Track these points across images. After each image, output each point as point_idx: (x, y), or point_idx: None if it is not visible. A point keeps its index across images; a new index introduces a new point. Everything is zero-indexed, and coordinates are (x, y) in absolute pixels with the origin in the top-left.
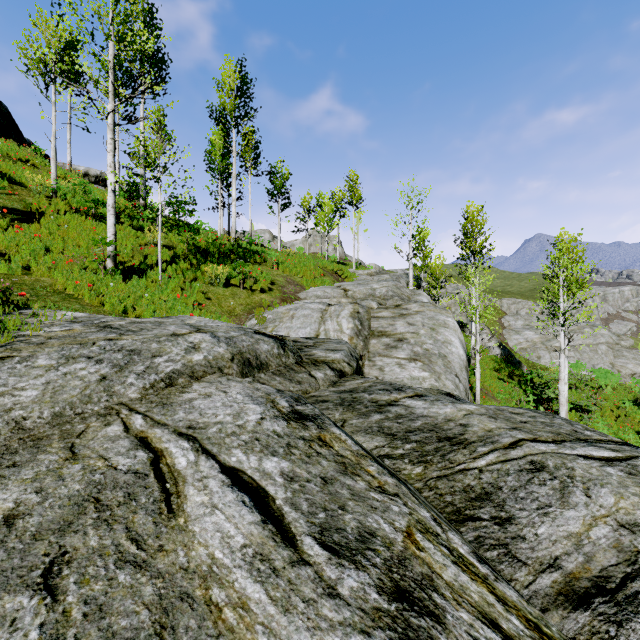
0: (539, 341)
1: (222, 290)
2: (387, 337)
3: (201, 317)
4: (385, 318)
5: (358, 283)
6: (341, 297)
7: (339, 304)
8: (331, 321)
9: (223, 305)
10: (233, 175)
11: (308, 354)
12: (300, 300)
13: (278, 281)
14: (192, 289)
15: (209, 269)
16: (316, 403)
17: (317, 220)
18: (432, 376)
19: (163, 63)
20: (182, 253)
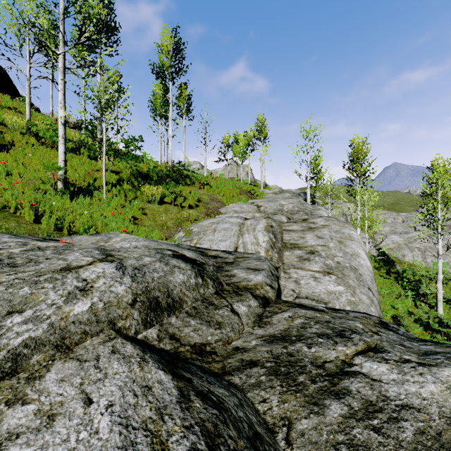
0: (403, 243)
1: (157, 207)
2: (299, 249)
3: (127, 234)
4: (295, 231)
5: (268, 200)
6: (255, 212)
7: (254, 218)
8: (248, 234)
9: (157, 219)
10: (170, 117)
11: (229, 274)
12: (221, 214)
13: (203, 199)
14: (131, 206)
15: (146, 189)
16: (241, 369)
17: (234, 152)
18: (347, 290)
19: (114, 29)
20: (127, 177)
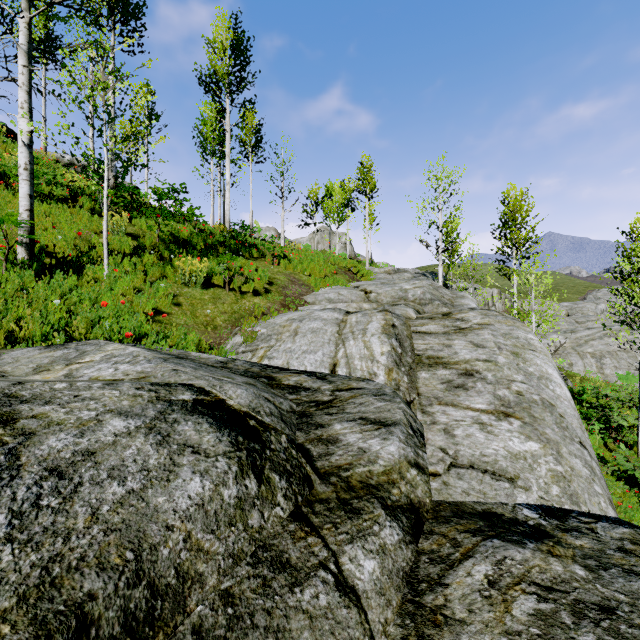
0: (569, 346)
1: (200, 292)
2: (445, 367)
3: (120, 346)
4: (434, 334)
5: (381, 282)
6: (361, 301)
7: (361, 312)
8: (354, 340)
9: (198, 314)
10: (227, 153)
11: (324, 437)
12: (307, 305)
13: (278, 280)
14: (153, 291)
15: (181, 263)
16: None
17: (326, 211)
18: (547, 450)
19: (136, 8)
20: (152, 244)
